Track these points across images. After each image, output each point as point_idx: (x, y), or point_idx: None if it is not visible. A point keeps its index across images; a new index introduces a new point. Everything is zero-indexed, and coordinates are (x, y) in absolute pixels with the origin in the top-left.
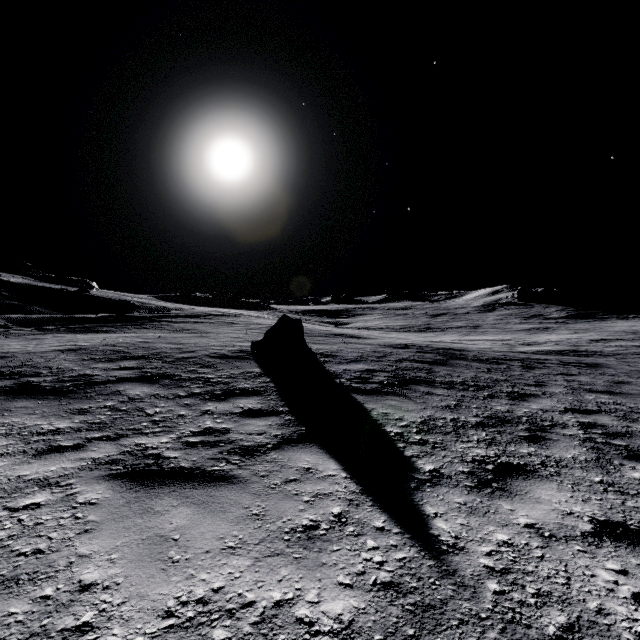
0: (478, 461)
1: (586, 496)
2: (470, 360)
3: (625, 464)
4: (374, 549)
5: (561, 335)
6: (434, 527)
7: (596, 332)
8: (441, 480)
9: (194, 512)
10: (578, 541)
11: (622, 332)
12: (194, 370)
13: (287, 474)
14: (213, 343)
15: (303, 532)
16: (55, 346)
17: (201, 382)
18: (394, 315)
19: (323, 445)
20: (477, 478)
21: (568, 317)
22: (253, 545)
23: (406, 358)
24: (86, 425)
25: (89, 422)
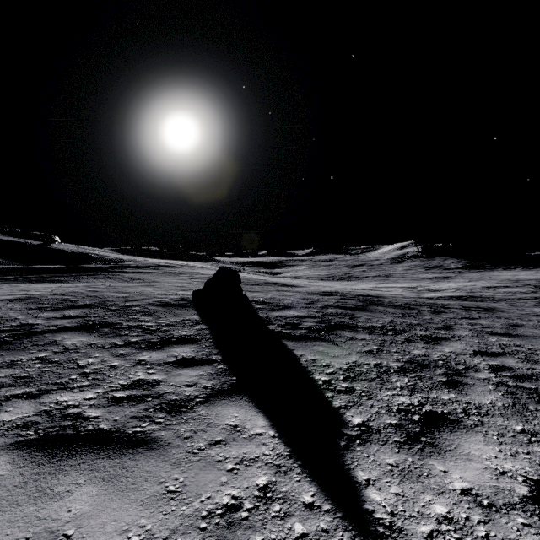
0: (404, 411)
1: (513, 449)
2: (386, 306)
3: (539, 409)
4: (303, 537)
5: (458, 283)
6: (368, 500)
7: (486, 280)
8: (370, 436)
9: (100, 492)
10: (519, 510)
11: (507, 280)
12: (135, 318)
13: (212, 434)
14: (158, 292)
15: (223, 516)
16: (6, 295)
17: (140, 330)
18: (320, 266)
19: (252, 397)
20: (405, 432)
21: (463, 268)
22: (161, 539)
23: (331, 304)
24: (10, 380)
25: (15, 376)
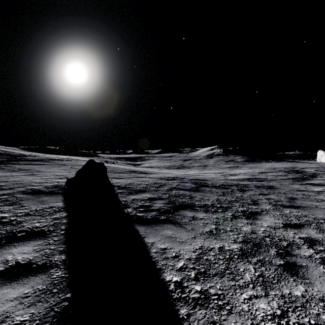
0: None
1: None
2: (211, 187)
3: None
4: None
5: (245, 170)
6: None
7: (259, 168)
8: None
9: None
10: None
11: (269, 168)
12: None
13: None
14: (36, 180)
15: None
16: None
17: None
18: (165, 160)
19: None
20: None
21: (245, 161)
22: None
23: (174, 187)
24: None
25: None
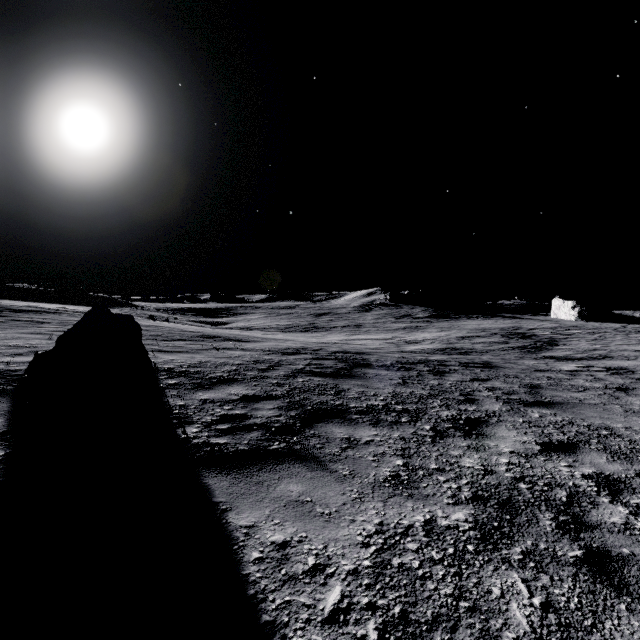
0: None
1: None
2: (376, 367)
3: None
4: None
5: (432, 333)
6: None
7: (457, 330)
8: None
9: None
10: None
11: (475, 330)
12: None
13: None
14: None
15: None
16: None
17: None
18: (278, 314)
19: None
20: None
21: (431, 317)
22: None
23: (301, 369)
24: None
25: None
